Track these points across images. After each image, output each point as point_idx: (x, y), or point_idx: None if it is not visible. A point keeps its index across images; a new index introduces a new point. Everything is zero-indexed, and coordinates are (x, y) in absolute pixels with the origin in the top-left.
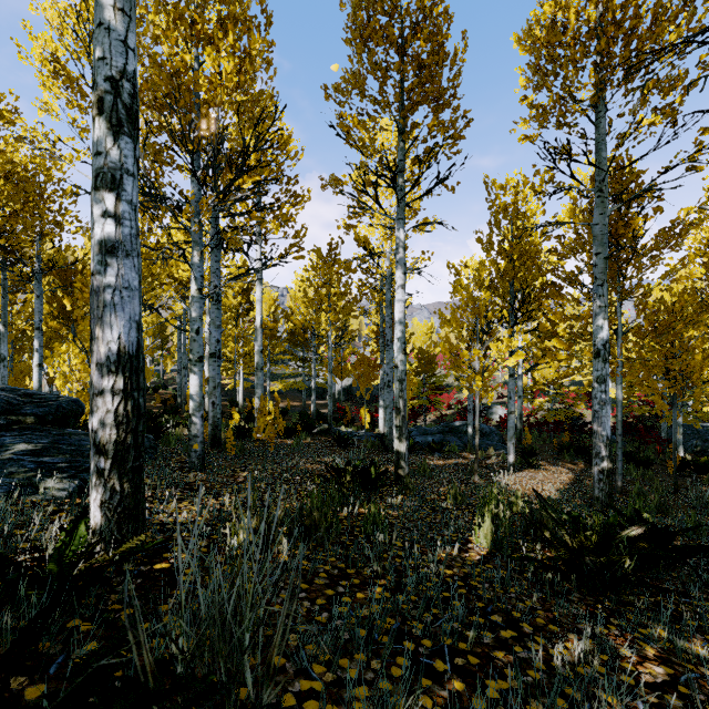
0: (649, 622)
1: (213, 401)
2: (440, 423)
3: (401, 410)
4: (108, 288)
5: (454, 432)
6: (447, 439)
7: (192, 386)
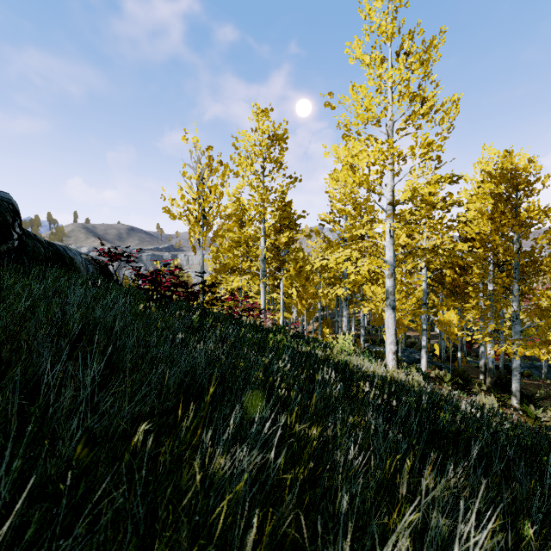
0: None
1: (443, 352)
2: (526, 358)
3: None
4: (483, 356)
5: (536, 368)
6: (531, 371)
7: (459, 355)
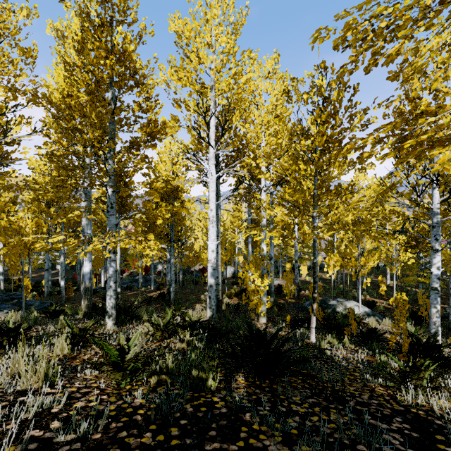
0: (153, 304)
1: (47, 286)
2: (131, 276)
3: (119, 281)
4: None
5: (136, 281)
6: (133, 285)
7: (62, 284)
